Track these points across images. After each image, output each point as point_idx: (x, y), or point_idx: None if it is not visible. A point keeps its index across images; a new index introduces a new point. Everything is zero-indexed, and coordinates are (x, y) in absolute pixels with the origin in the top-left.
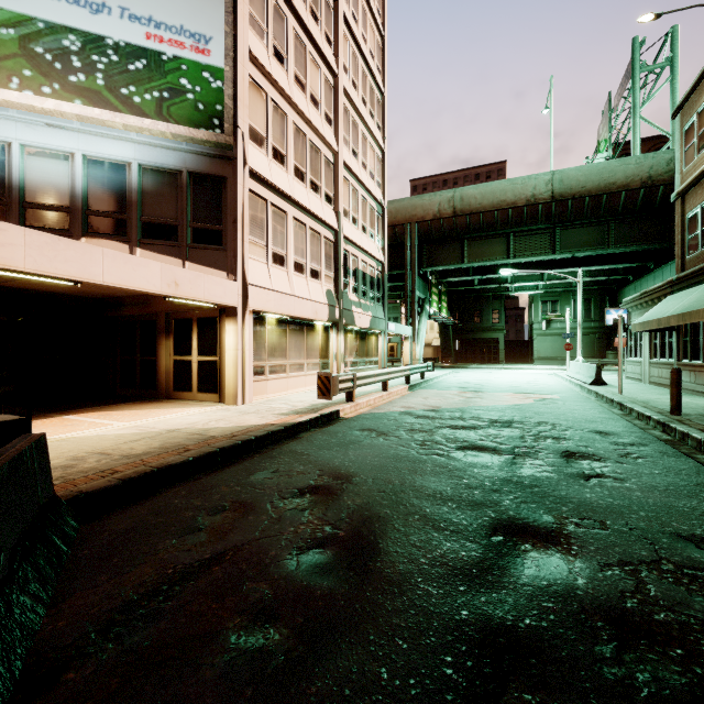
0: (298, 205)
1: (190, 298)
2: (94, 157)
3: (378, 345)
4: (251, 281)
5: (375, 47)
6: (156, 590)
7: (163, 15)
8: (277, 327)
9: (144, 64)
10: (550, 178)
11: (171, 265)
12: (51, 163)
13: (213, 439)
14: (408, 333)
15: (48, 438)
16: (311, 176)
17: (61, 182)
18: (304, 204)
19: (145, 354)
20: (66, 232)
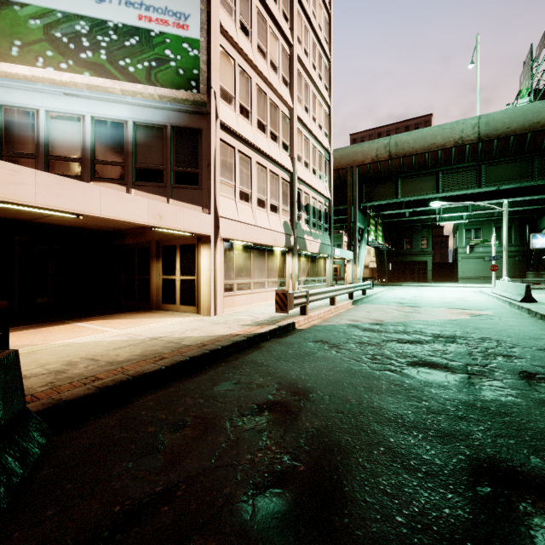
0: (260, 151)
1: (172, 228)
2: (99, 118)
3: (326, 267)
4: (221, 214)
5: (323, 23)
6: (96, 537)
7: None
8: (243, 252)
9: (137, 40)
10: (476, 122)
11: (156, 201)
12: (67, 124)
13: (186, 348)
14: (350, 257)
15: (57, 343)
16: (271, 128)
17: (75, 138)
18: (265, 150)
19: (141, 274)
20: (79, 178)
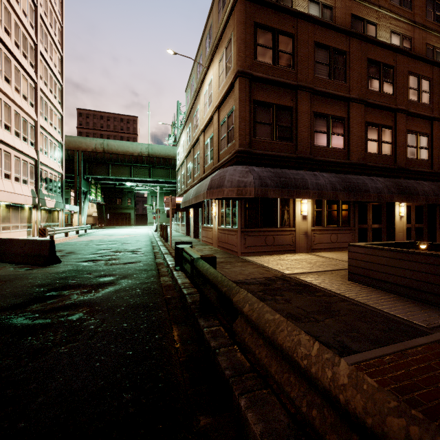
0: (17, 149)
1: None
2: None
3: (59, 216)
4: None
5: (57, 61)
6: None
7: None
8: (6, 208)
9: None
10: (148, 147)
11: None
12: None
13: None
14: (77, 210)
15: None
16: (23, 134)
17: None
18: (20, 149)
19: None
20: None
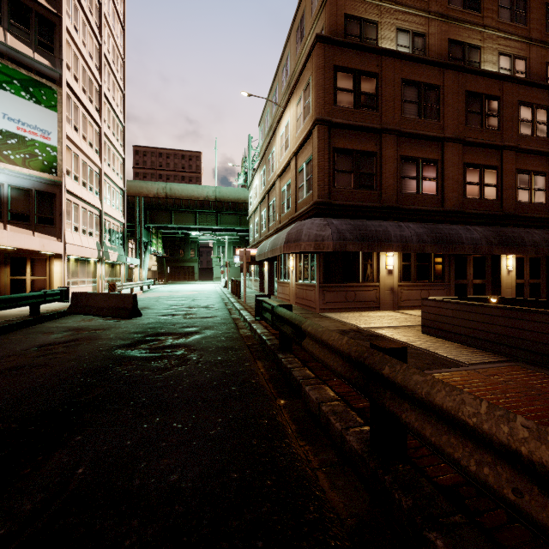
0: (84, 200)
1: (48, 251)
2: None
3: (121, 271)
4: (67, 241)
5: (119, 100)
6: None
7: (26, 119)
8: (75, 262)
9: (16, 141)
10: (215, 190)
11: (42, 238)
12: None
13: None
14: (138, 263)
15: None
16: (89, 184)
17: None
18: (87, 200)
19: None
20: None
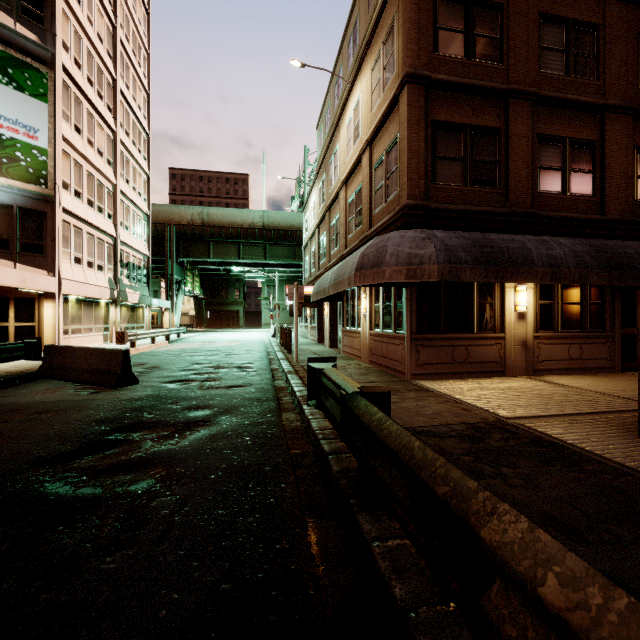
0: (90, 224)
1: (31, 289)
2: None
3: (145, 315)
4: (63, 276)
5: (142, 102)
6: None
7: (3, 111)
8: (76, 304)
9: None
10: (262, 215)
11: (22, 271)
12: None
13: None
14: (168, 306)
15: None
16: (98, 203)
17: None
18: (94, 223)
19: None
20: None
